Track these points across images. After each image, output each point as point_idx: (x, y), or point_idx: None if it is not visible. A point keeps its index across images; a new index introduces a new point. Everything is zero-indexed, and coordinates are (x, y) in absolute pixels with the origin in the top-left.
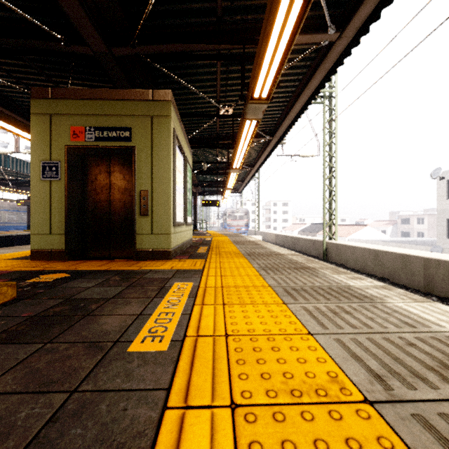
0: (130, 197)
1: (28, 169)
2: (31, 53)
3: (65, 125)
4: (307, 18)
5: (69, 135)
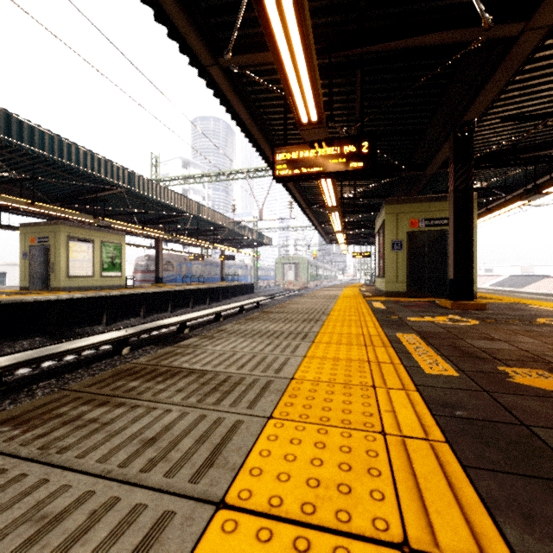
0: (440, 260)
1: (242, 230)
2: (379, 177)
3: (406, 219)
4: None
5: (408, 225)
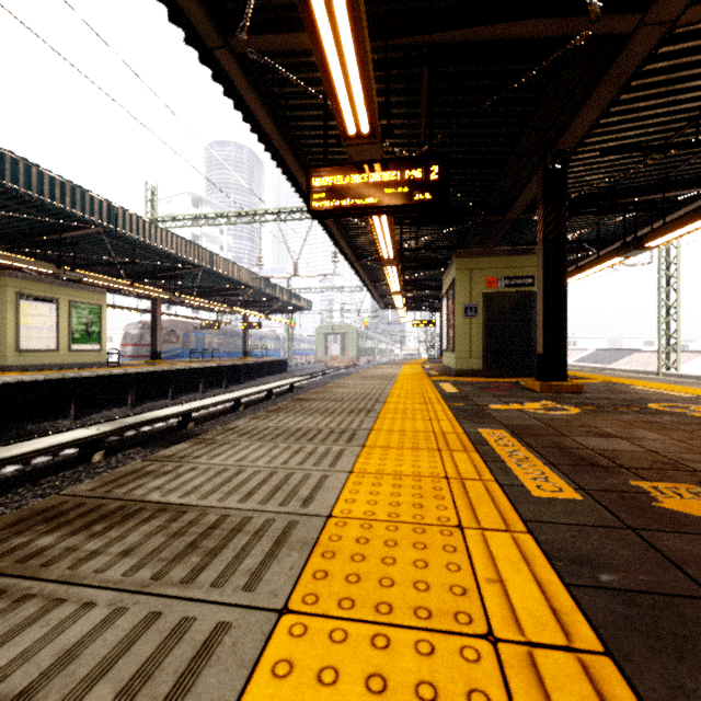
0: (524, 329)
1: (271, 289)
2: (449, 222)
3: (481, 276)
4: (693, 177)
5: (484, 284)
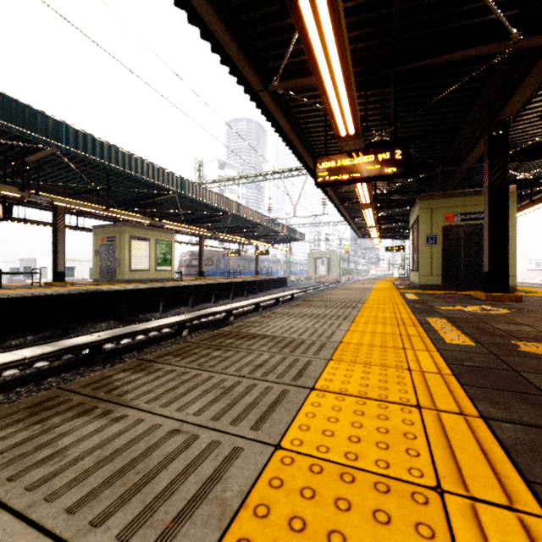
0: (477, 253)
1: (276, 226)
2: (413, 174)
3: (440, 214)
4: None
5: (443, 219)
